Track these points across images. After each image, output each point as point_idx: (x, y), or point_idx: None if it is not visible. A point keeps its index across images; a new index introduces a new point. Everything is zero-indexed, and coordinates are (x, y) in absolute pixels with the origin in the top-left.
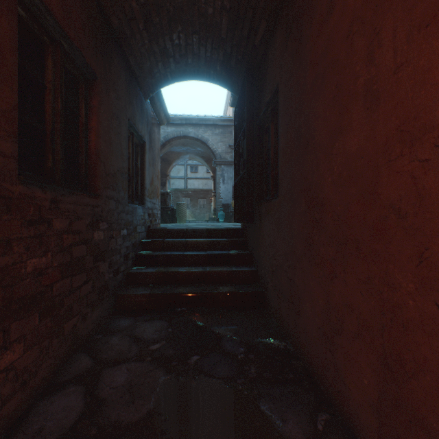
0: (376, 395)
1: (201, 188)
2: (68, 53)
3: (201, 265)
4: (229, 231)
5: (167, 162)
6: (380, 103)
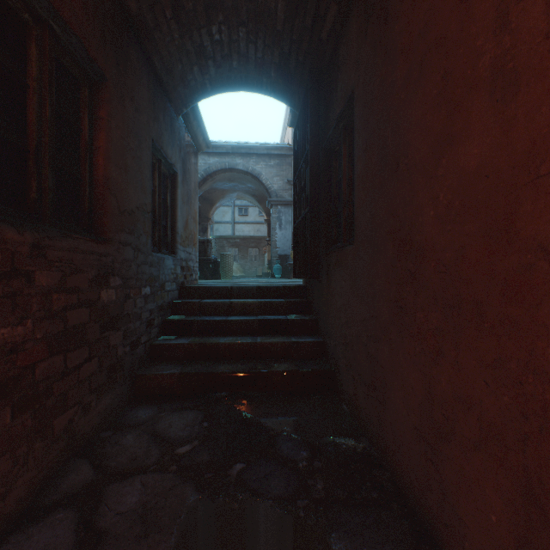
0: (513, 542)
1: (252, 236)
2: (62, 40)
3: (250, 334)
4: (287, 289)
5: (209, 202)
6: (520, 89)
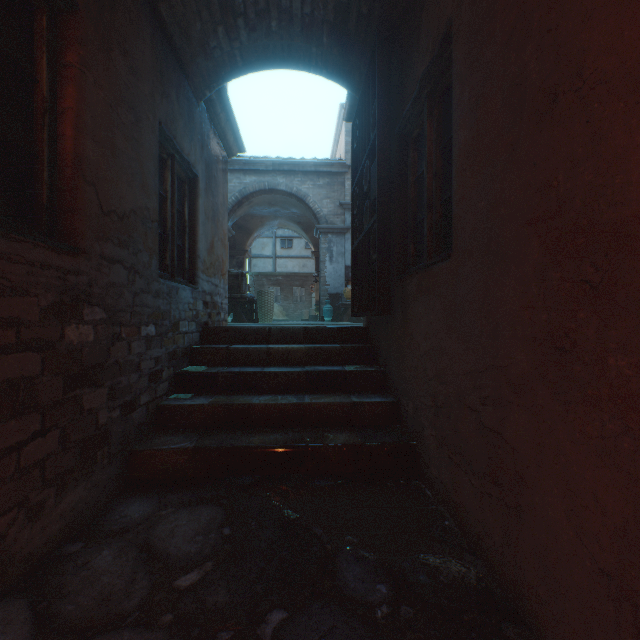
0: None
1: (297, 272)
2: None
3: (294, 391)
4: (343, 332)
5: (246, 231)
6: None
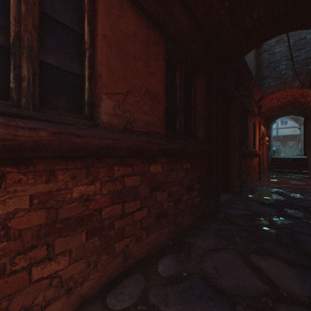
0: None
1: (289, 134)
2: None
3: (289, 166)
4: (300, 159)
5: None
6: None
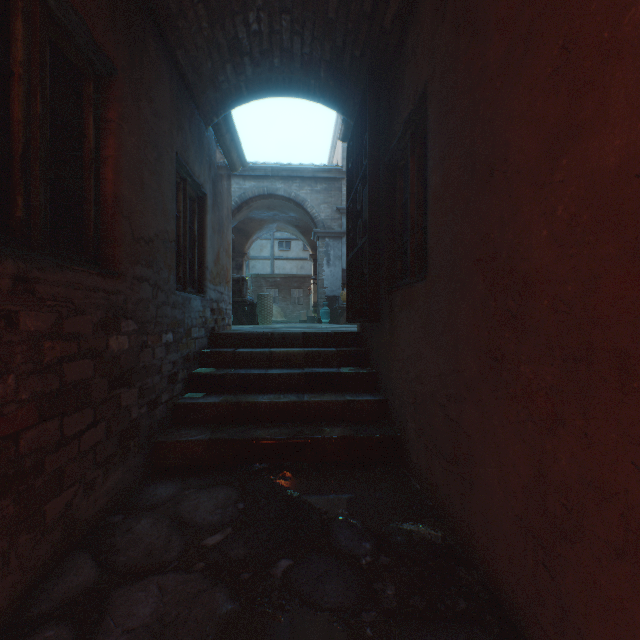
0: None
1: (295, 274)
2: (58, 18)
3: (294, 390)
4: (339, 336)
5: (245, 234)
6: None
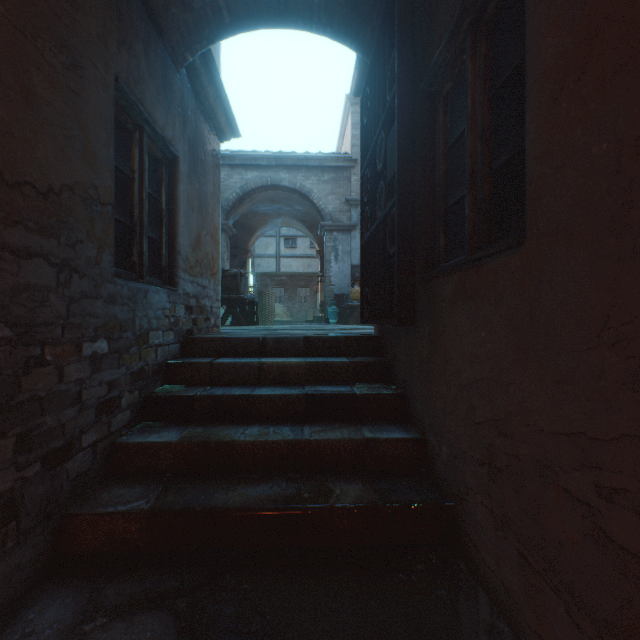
0: None
1: (301, 272)
2: None
3: (290, 419)
4: (351, 342)
5: (248, 229)
6: None
